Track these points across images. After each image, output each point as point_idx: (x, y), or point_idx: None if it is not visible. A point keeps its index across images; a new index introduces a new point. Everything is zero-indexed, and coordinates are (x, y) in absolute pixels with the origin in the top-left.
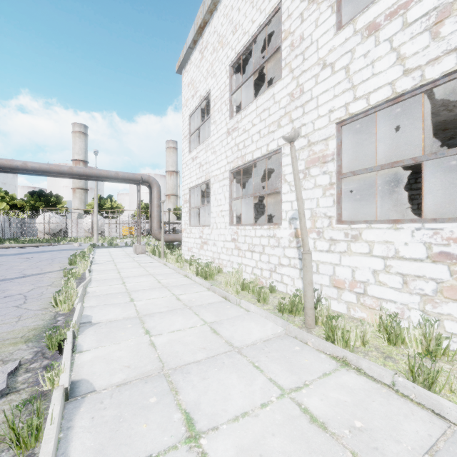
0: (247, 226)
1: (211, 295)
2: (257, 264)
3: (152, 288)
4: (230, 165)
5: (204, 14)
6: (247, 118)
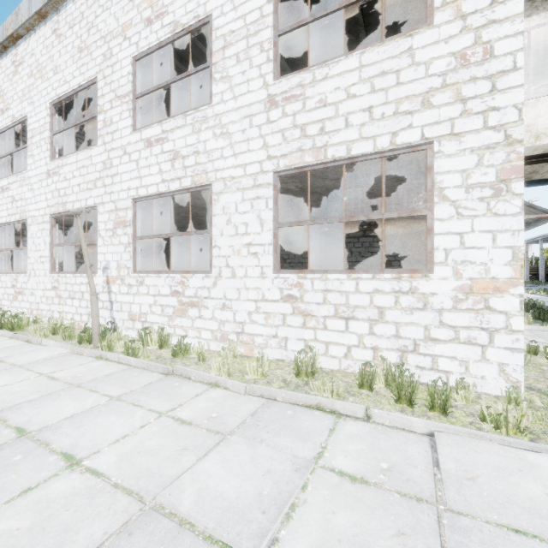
0: (68, 274)
1: (11, 342)
2: (77, 310)
3: None
4: (51, 209)
5: (17, 27)
6: (68, 167)
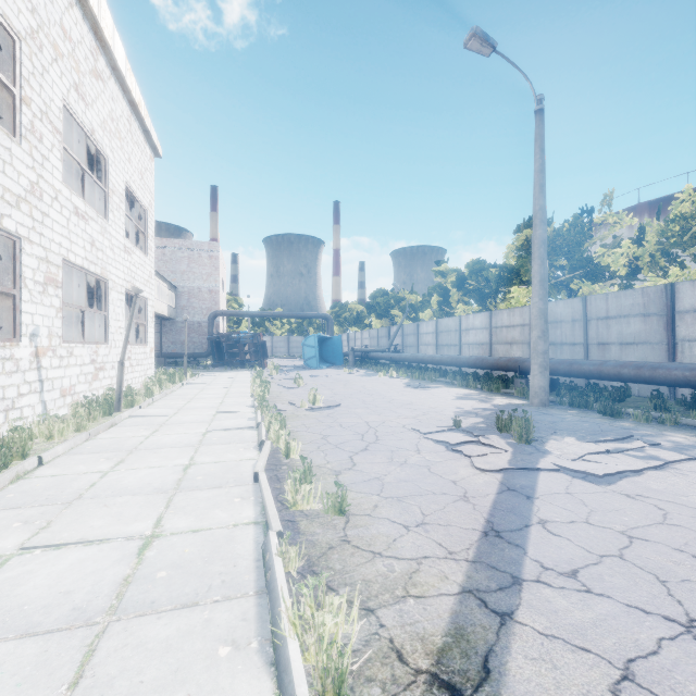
0: None
1: (114, 432)
2: None
3: (157, 449)
4: None
5: None
6: None
